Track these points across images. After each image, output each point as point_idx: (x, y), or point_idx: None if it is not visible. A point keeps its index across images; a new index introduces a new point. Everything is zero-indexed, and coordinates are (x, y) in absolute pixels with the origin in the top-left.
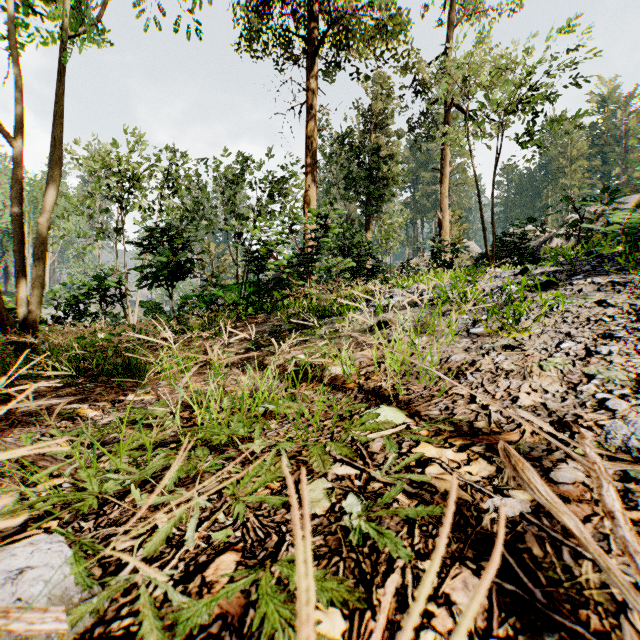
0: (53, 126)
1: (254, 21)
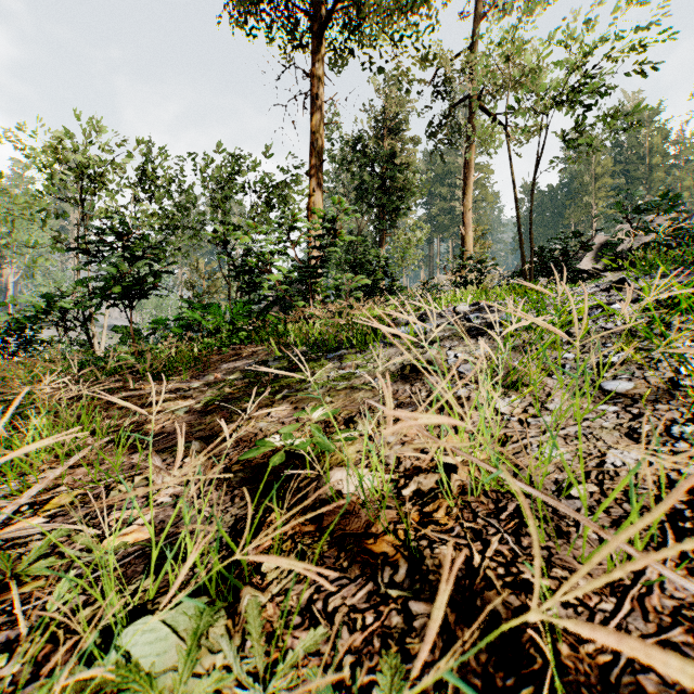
0: None
1: None
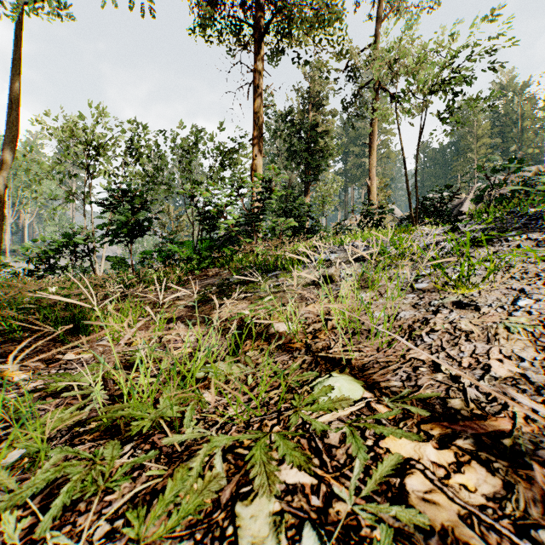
0: (10, 89)
1: (207, 8)
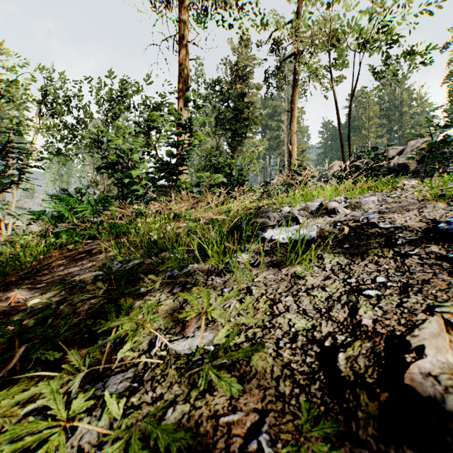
0: None
1: None
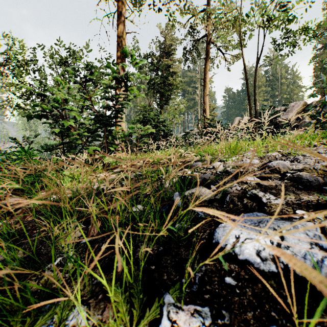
0: None
1: None
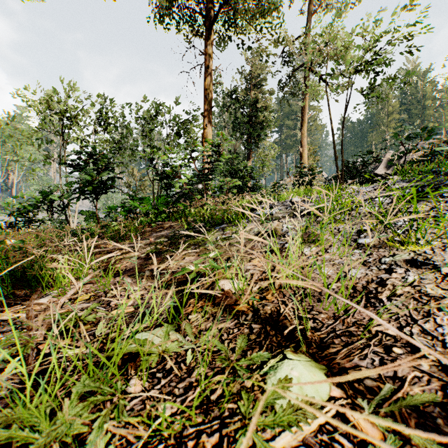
0: None
1: None
